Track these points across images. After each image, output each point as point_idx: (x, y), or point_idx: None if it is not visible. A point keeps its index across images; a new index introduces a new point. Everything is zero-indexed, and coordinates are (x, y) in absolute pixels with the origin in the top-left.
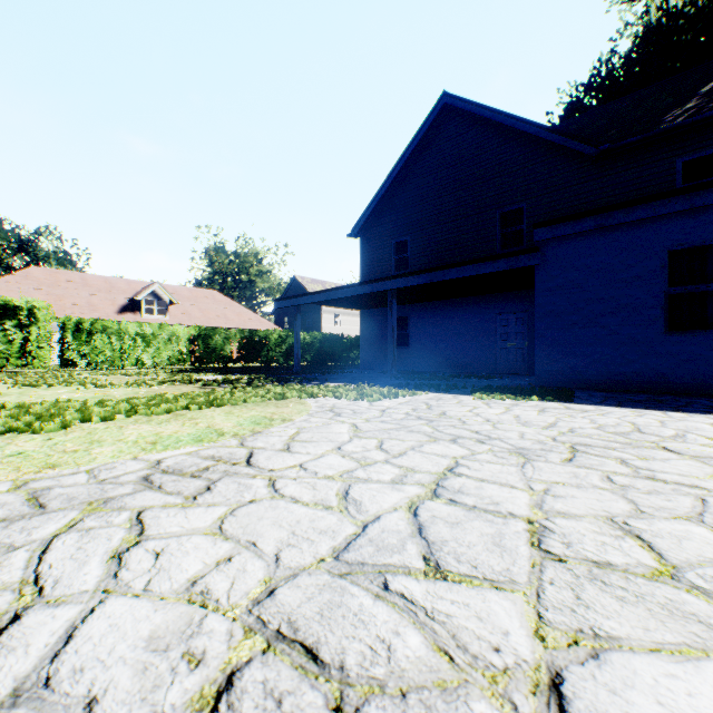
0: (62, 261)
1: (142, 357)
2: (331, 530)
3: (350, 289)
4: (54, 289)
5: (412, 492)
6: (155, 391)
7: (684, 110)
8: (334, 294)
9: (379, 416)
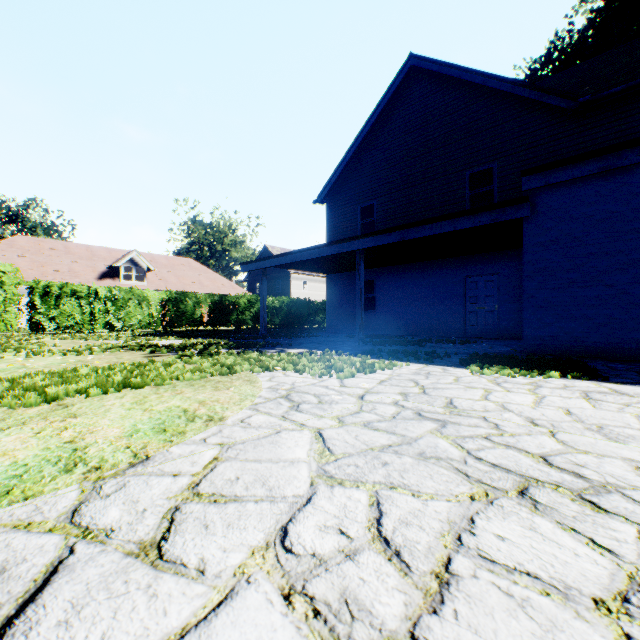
0: (49, 231)
1: (112, 320)
2: None
3: (316, 250)
4: (37, 256)
5: None
6: (87, 360)
7: None
8: (300, 256)
9: (357, 409)
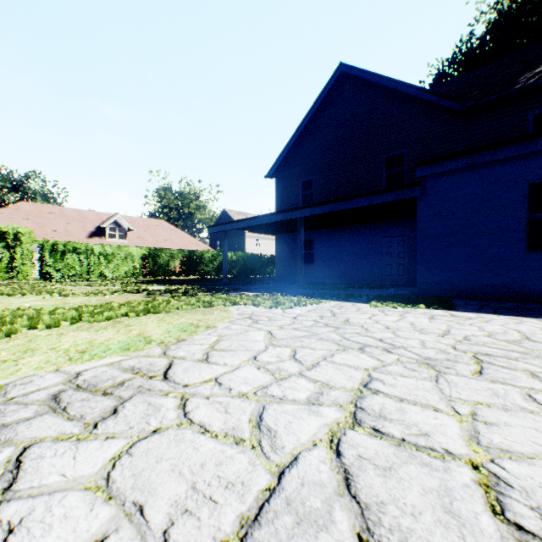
0: (46, 197)
1: (104, 271)
2: (240, 482)
3: (267, 217)
4: (38, 219)
5: (331, 418)
6: (106, 299)
7: (534, 74)
8: (254, 222)
9: (291, 323)
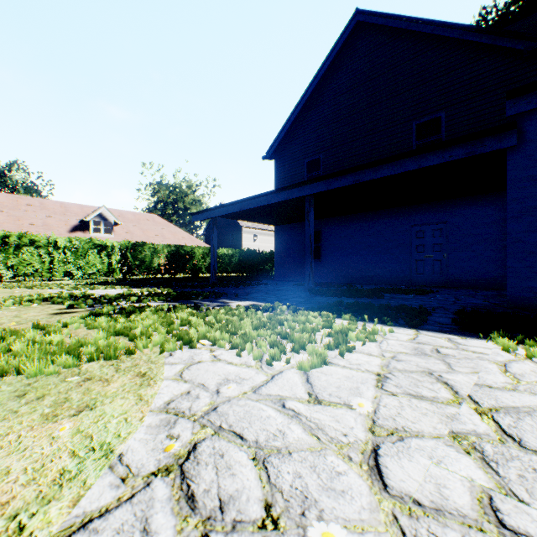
0: (29, 190)
1: (71, 268)
2: None
3: (264, 197)
4: (14, 211)
5: None
6: None
7: None
8: (248, 204)
9: None
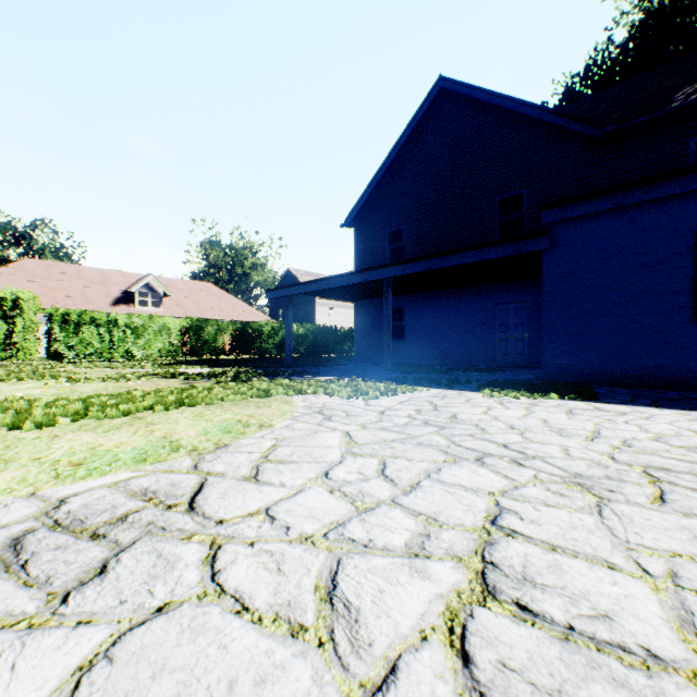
0: (58, 253)
1: (131, 349)
2: None
3: (343, 278)
4: (47, 281)
5: (446, 582)
6: (129, 386)
7: (696, 88)
8: (327, 284)
9: (377, 420)
